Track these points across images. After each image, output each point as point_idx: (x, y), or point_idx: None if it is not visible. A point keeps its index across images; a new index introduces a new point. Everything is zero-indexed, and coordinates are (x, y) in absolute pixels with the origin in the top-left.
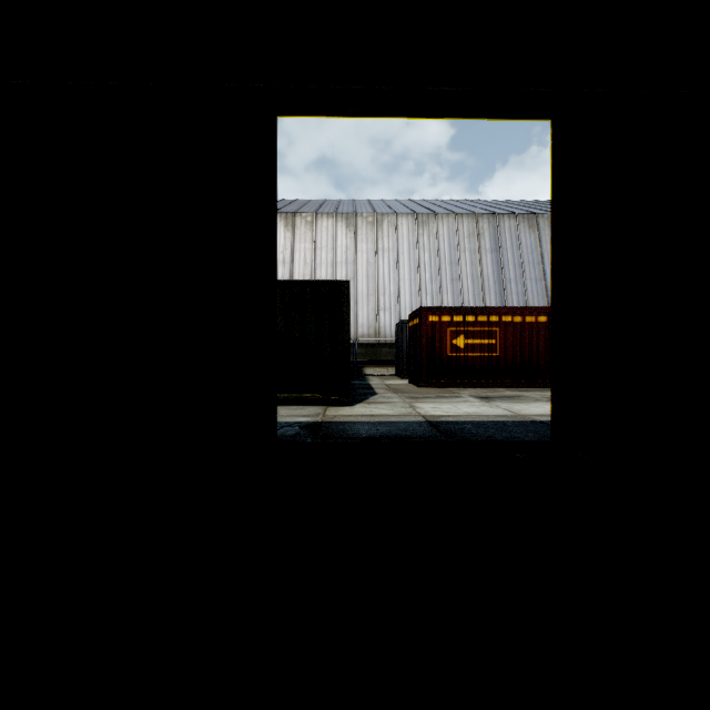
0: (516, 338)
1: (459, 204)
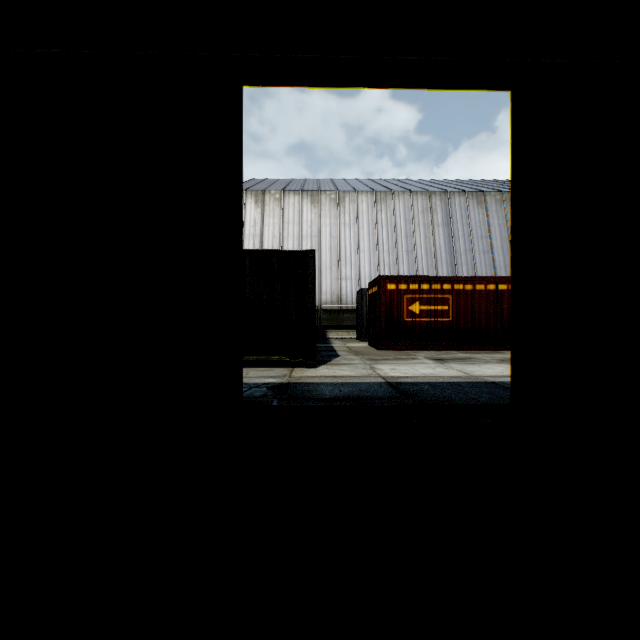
0: (467, 305)
1: (414, 183)
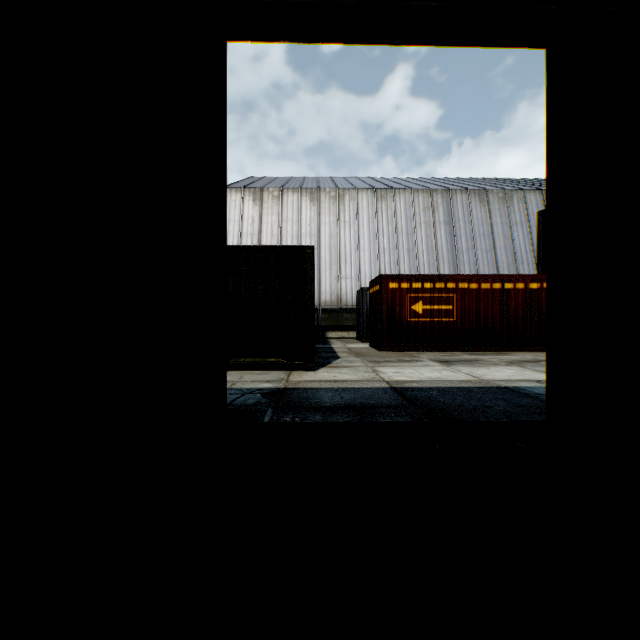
0: (472, 304)
1: (415, 181)
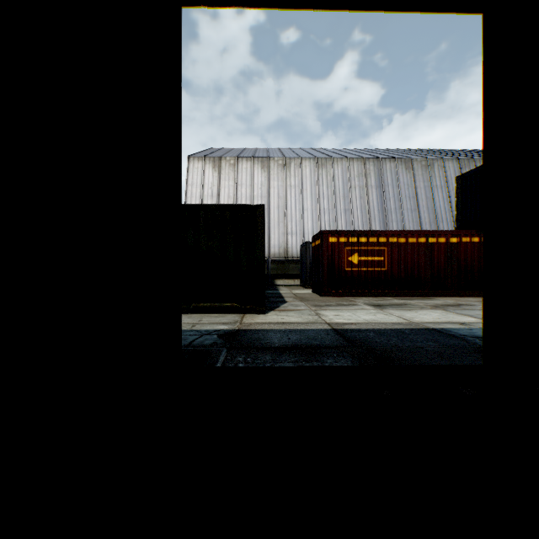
0: (400, 256)
1: (350, 151)
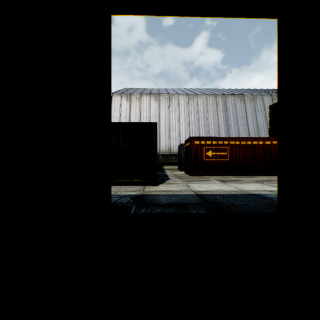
0: (236, 152)
1: (207, 90)
